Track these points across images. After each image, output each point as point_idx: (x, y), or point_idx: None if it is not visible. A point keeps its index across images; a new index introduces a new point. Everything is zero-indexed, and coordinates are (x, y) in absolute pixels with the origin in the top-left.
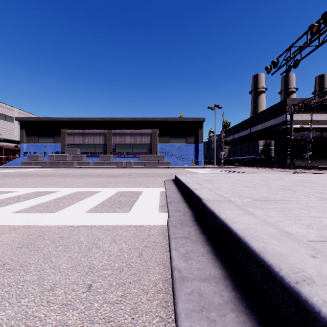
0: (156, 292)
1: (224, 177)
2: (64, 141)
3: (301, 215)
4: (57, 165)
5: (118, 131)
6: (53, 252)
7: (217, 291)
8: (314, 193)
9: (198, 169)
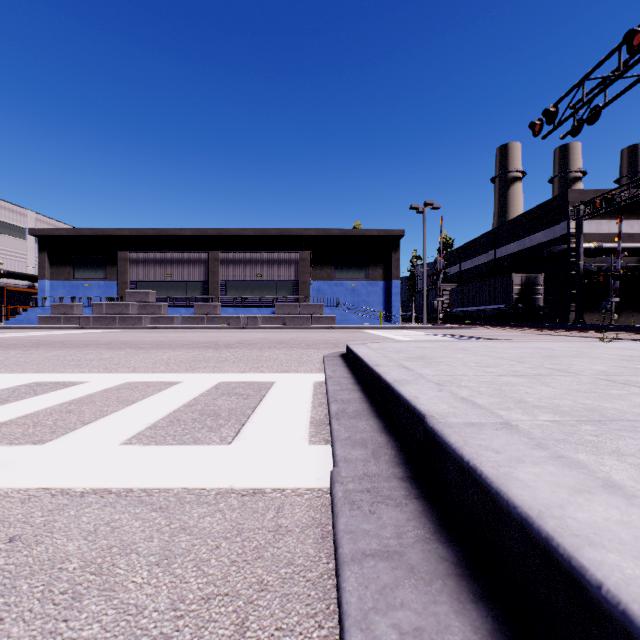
0: None
1: (454, 349)
2: (123, 275)
3: None
4: (110, 323)
5: (231, 255)
6: None
7: None
8: None
9: (392, 331)
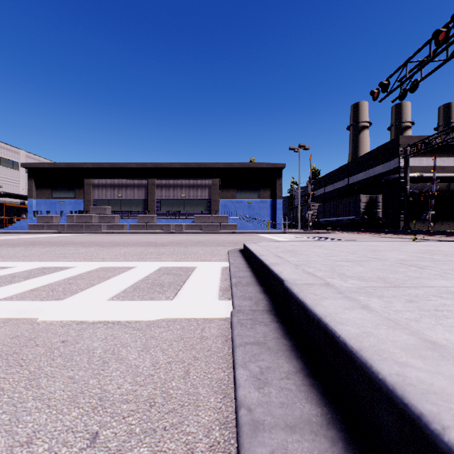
0: (209, 448)
1: (314, 246)
2: (88, 195)
3: (444, 309)
4: (79, 229)
5: (164, 181)
6: (46, 368)
7: (317, 453)
8: (452, 271)
9: (276, 235)
